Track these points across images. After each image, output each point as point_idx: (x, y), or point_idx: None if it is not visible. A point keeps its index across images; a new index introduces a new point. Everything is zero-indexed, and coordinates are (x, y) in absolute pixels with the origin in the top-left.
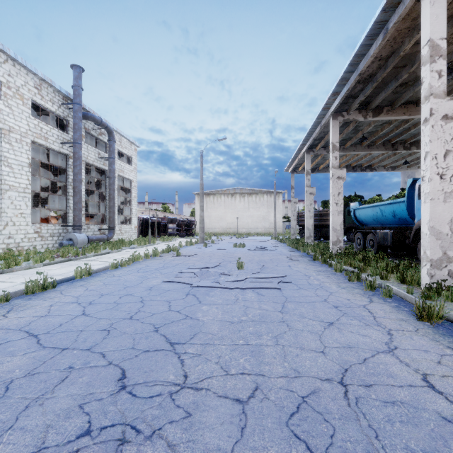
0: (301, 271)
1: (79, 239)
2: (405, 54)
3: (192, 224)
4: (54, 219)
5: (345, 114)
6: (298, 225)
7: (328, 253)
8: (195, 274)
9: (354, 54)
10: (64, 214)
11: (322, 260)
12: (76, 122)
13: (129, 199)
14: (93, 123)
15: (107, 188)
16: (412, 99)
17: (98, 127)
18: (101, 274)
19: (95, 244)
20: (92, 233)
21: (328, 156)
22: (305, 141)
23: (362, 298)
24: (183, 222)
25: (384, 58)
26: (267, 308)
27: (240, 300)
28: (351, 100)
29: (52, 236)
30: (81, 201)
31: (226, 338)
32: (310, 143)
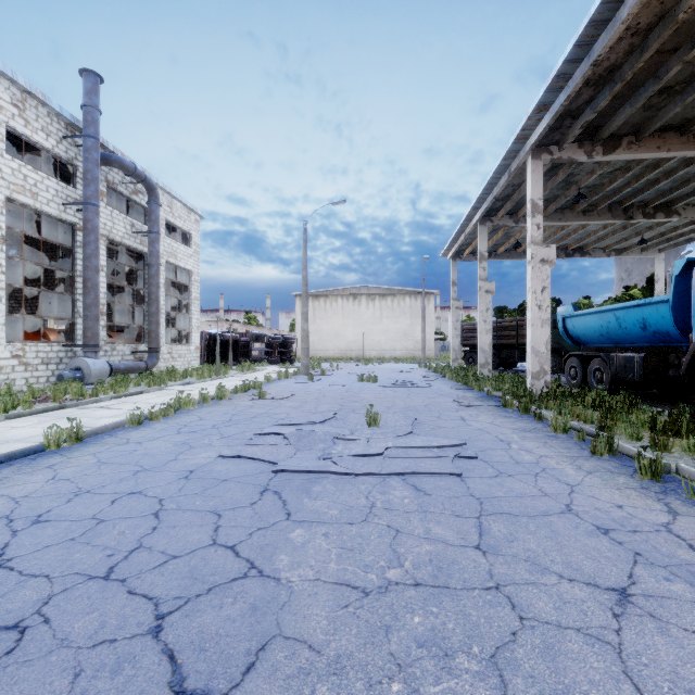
0: (488, 430)
1: (94, 369)
2: (682, 23)
3: (290, 343)
4: (55, 335)
5: (555, 149)
6: (462, 345)
7: (527, 394)
8: (285, 439)
9: (588, 19)
10: (70, 325)
11: (521, 408)
12: (88, 168)
13: (186, 302)
14: (121, 173)
15: (147, 283)
16: (674, 122)
17: (130, 181)
18: (104, 439)
19: (124, 377)
20: (120, 359)
21: (513, 231)
22: (479, 203)
23: (648, 502)
24: (276, 340)
25: (643, 30)
26: (446, 535)
27: (379, 509)
28: (568, 121)
29: (45, 364)
30: (97, 303)
31: (349, 670)
32: (488, 205)
